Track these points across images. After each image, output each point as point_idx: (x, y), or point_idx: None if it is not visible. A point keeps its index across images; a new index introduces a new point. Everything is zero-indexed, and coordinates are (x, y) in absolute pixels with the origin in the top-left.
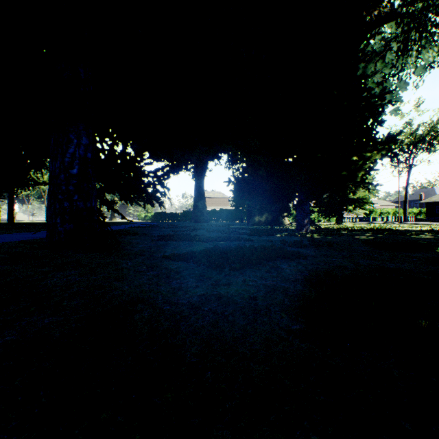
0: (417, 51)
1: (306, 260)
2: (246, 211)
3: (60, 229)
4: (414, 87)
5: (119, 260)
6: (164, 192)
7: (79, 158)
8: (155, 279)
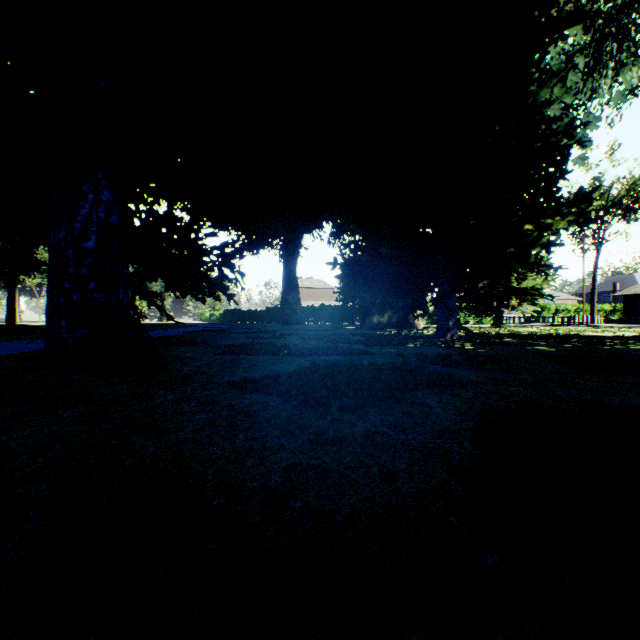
0: (614, 70)
1: (467, 391)
2: (359, 308)
3: (67, 337)
4: (608, 124)
5: (153, 389)
6: (235, 279)
7: (98, 224)
8: (207, 430)
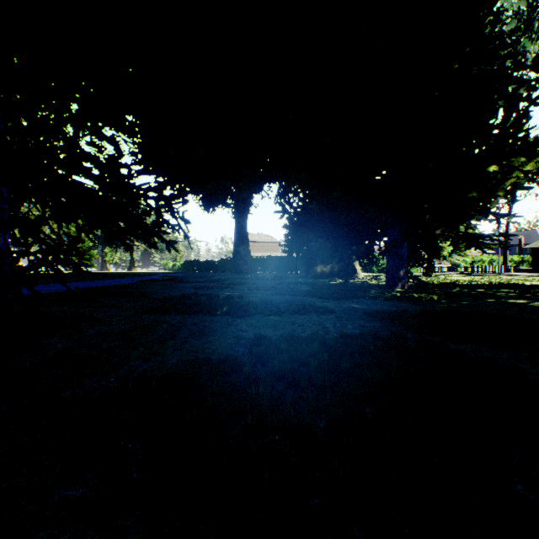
0: None
1: None
2: (302, 259)
3: None
4: None
5: None
6: (177, 225)
7: None
8: None
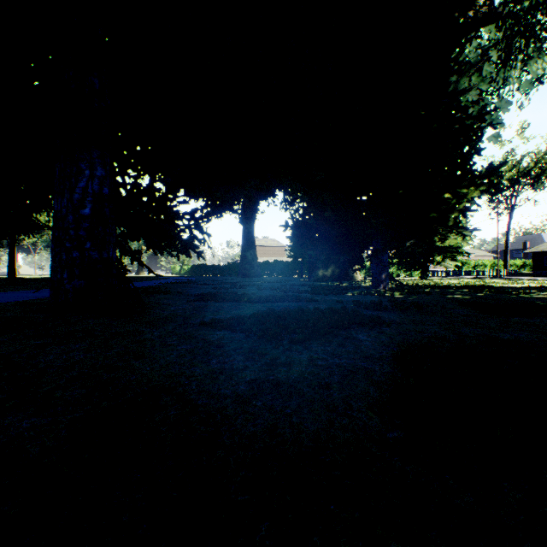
0: (522, 62)
1: (391, 329)
2: (307, 263)
3: (68, 286)
4: (518, 107)
5: (142, 328)
6: (203, 239)
7: (93, 195)
8: (188, 356)
